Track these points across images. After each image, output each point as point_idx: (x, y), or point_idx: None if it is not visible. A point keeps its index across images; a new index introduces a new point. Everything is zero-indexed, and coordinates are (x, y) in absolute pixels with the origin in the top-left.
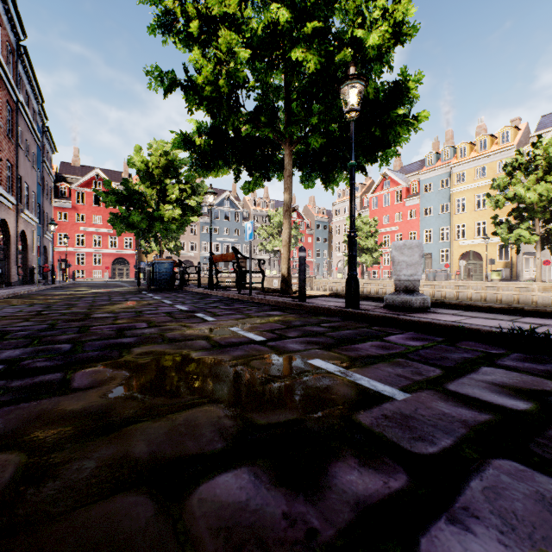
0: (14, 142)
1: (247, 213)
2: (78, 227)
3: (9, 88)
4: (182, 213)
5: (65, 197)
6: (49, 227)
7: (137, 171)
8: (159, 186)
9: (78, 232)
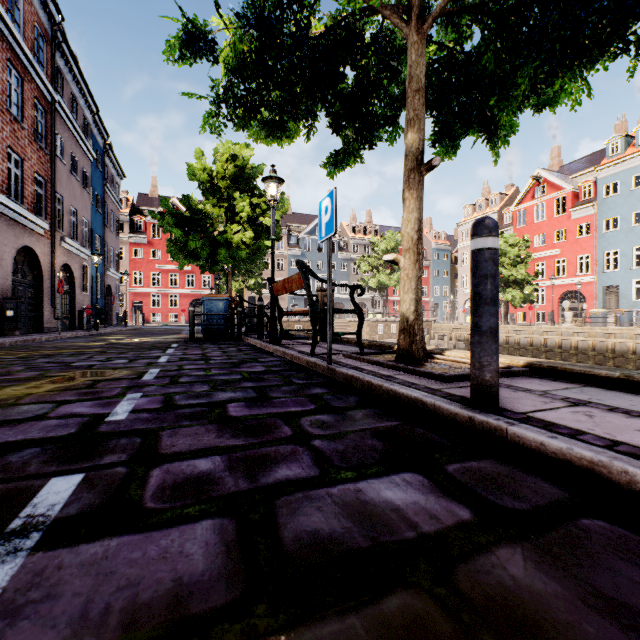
0: (47, 152)
1: (345, 242)
2: (154, 264)
3: (38, 81)
4: (255, 236)
5: (140, 231)
6: (115, 263)
7: (199, 183)
8: (228, 203)
9: (153, 270)
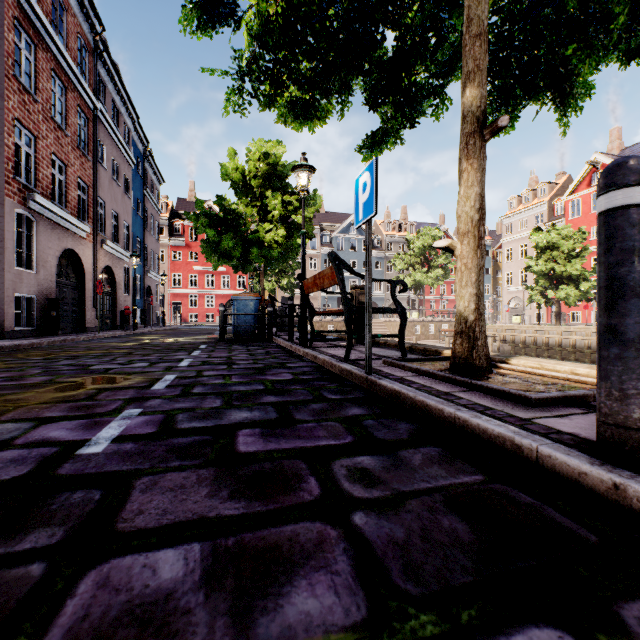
0: (90, 158)
1: (379, 240)
2: (192, 266)
3: (81, 90)
4: (287, 235)
5: (179, 234)
6: (155, 265)
7: (232, 183)
8: (260, 202)
9: (191, 272)
